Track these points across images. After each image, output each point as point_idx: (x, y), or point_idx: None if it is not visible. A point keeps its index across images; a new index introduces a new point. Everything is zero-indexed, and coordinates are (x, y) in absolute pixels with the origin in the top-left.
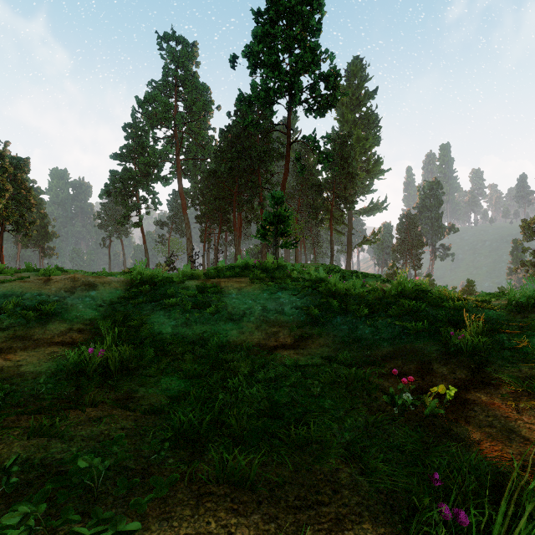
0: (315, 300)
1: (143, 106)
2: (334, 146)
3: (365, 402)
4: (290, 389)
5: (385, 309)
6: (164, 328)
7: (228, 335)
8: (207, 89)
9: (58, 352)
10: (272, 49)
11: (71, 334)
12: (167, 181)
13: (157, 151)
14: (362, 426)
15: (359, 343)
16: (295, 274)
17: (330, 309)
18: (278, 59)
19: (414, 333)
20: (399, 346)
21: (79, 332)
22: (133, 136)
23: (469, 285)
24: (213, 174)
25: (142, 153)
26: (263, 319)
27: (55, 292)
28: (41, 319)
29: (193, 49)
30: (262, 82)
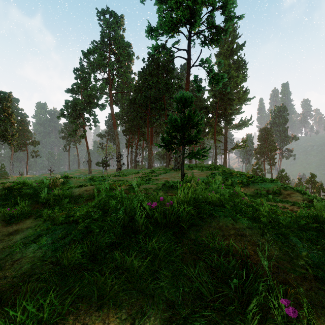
0: None
1: (86, 56)
2: None
3: None
4: None
5: None
6: None
7: None
8: (130, 45)
9: None
10: None
11: None
12: (103, 107)
13: (96, 87)
14: None
15: None
16: None
17: None
18: None
19: None
20: None
21: None
22: (80, 77)
23: (312, 177)
24: (133, 101)
25: (86, 88)
26: None
27: None
28: None
29: (121, 19)
30: None
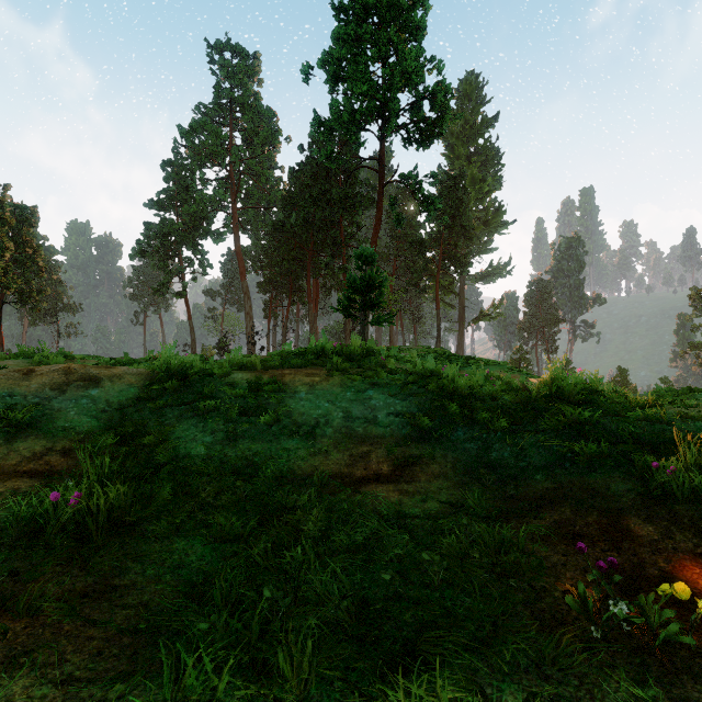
0: (423, 403)
1: (188, 137)
2: (442, 190)
3: (527, 599)
4: (392, 573)
5: (533, 419)
6: (194, 448)
7: (292, 459)
8: (273, 115)
9: (19, 490)
10: (359, 57)
11: (49, 458)
12: (220, 237)
13: (206, 197)
14: (532, 665)
15: (496, 474)
16: (393, 363)
17: (447, 417)
18: (367, 69)
19: (585, 459)
20: (561, 481)
21: (63, 453)
22: (174, 177)
23: (621, 375)
24: (281, 227)
25: (187, 200)
26: (346, 432)
27: (36, 390)
28: (7, 433)
29: (254, 62)
30: (345, 101)
